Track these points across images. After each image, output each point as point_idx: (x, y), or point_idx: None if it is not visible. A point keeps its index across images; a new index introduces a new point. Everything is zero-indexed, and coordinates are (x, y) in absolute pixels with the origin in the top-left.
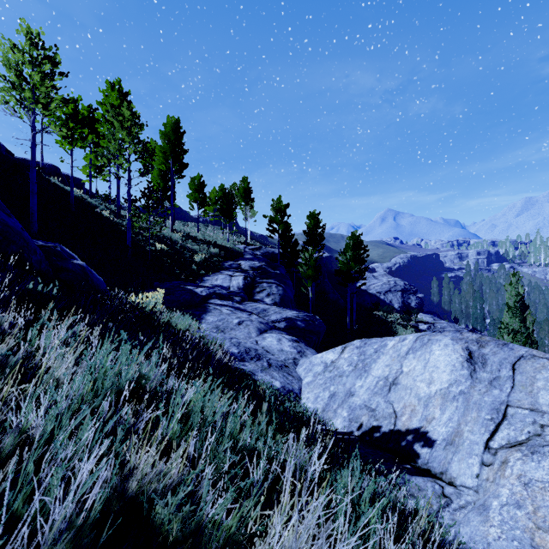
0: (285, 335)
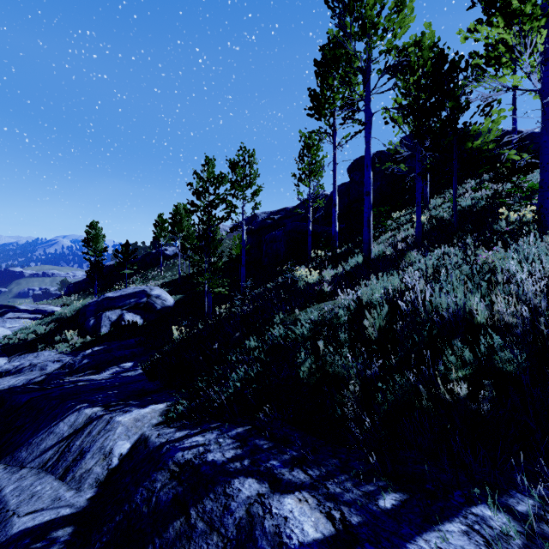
0: (6, 366)
